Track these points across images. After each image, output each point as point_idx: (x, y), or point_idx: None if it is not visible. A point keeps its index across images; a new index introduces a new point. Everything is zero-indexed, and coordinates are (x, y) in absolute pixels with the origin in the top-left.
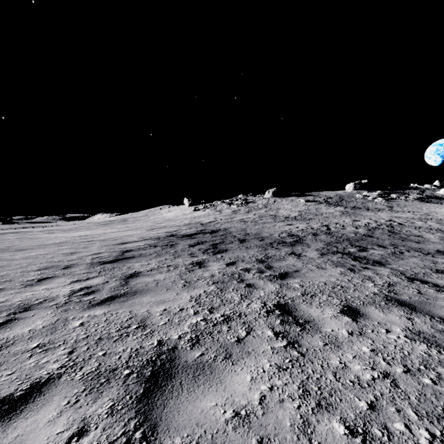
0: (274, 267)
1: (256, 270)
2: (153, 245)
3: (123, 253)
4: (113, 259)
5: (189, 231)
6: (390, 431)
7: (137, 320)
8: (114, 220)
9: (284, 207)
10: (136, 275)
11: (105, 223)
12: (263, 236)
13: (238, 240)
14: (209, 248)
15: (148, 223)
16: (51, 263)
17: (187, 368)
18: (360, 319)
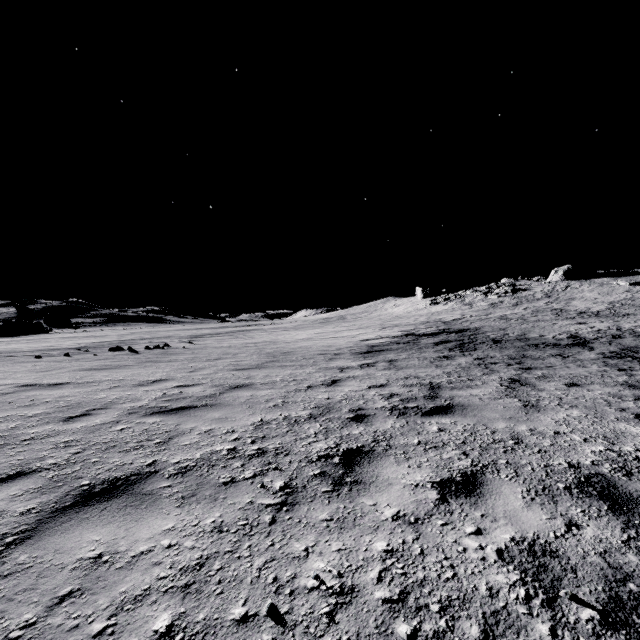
0: (525, 363)
1: (503, 364)
2: (395, 343)
3: (371, 347)
4: (366, 351)
5: (429, 330)
6: (539, 402)
7: (412, 376)
8: (330, 318)
9: (582, 295)
10: (394, 361)
11: (323, 321)
12: (528, 337)
13: (491, 340)
14: (455, 346)
15: (374, 321)
16: (322, 351)
17: (447, 387)
18: (574, 387)
